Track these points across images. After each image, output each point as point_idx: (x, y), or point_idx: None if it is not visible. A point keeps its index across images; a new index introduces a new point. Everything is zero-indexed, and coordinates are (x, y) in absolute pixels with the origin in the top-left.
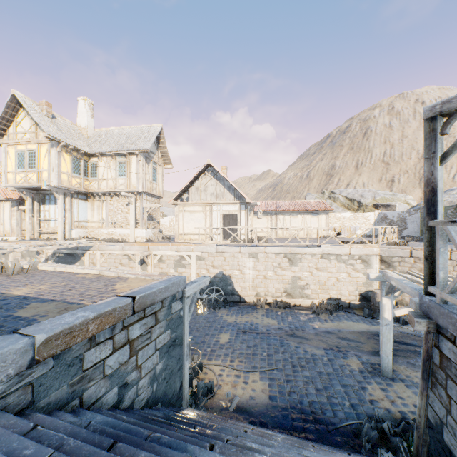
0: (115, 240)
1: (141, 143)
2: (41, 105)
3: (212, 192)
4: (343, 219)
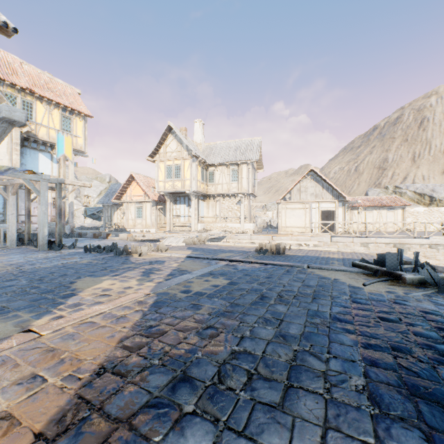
0: (238, 231)
1: (249, 154)
2: (181, 130)
3: (311, 192)
4: (417, 214)
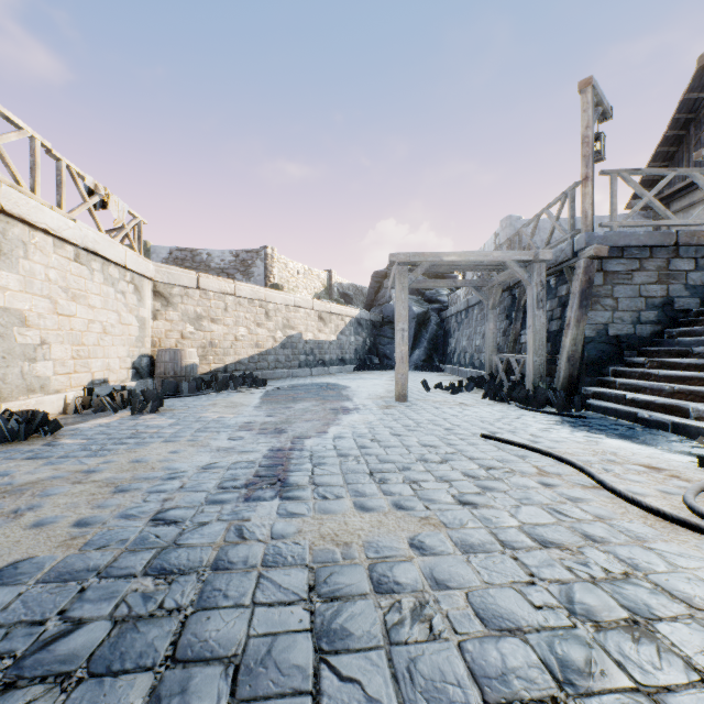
0: None
1: None
2: None
3: None
4: None
